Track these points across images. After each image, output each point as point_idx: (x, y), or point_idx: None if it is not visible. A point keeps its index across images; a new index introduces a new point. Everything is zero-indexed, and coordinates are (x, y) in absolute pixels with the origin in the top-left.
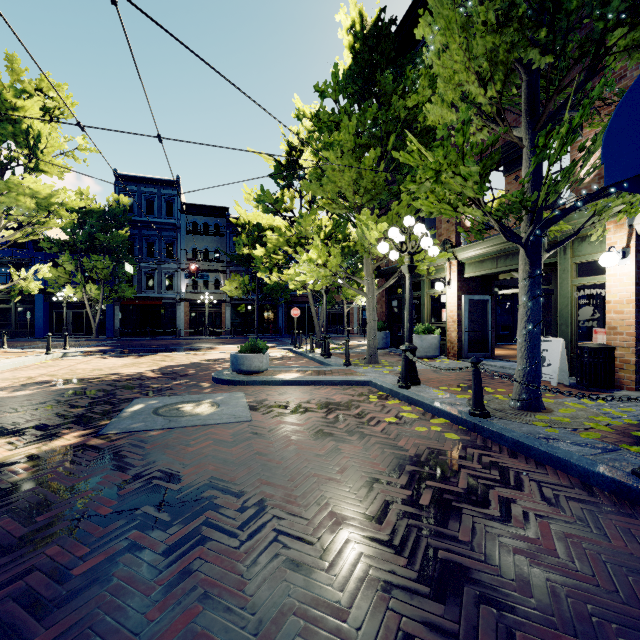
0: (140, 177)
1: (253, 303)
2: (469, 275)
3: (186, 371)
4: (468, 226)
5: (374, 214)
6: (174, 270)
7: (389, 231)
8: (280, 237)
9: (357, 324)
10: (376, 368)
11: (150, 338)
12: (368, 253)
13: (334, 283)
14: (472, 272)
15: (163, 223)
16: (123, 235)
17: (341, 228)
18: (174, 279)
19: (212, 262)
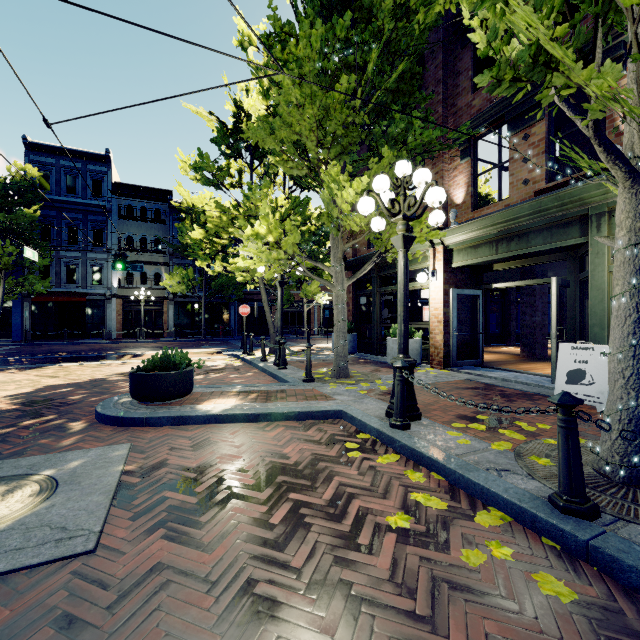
0: (58, 147)
1: (200, 300)
2: (459, 264)
3: (69, 396)
4: (458, 203)
5: (346, 172)
6: (103, 261)
7: (375, 180)
8: (223, 214)
9: (318, 324)
10: (348, 385)
11: (67, 342)
12: (337, 229)
13: (292, 275)
14: (463, 260)
15: (89, 204)
16: (31, 215)
17: (300, 208)
18: (103, 271)
19: (151, 253)
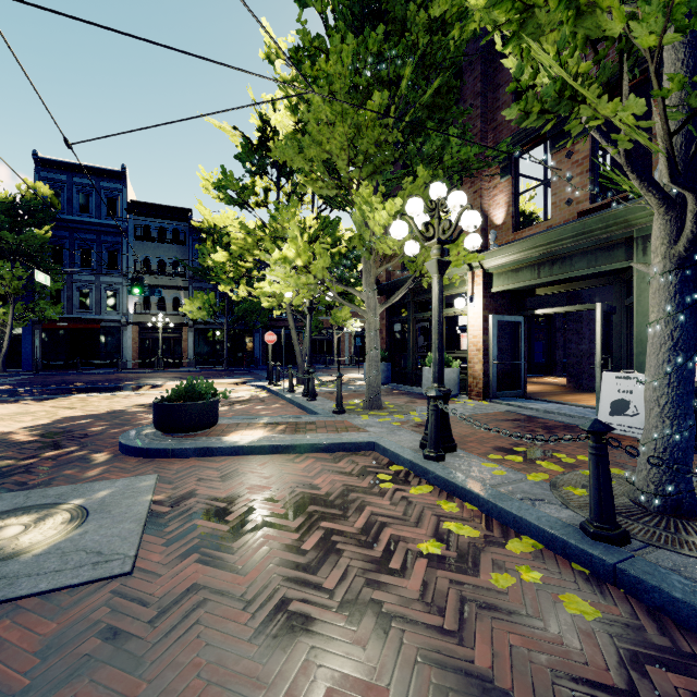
0: (70, 163)
1: (222, 327)
2: (499, 289)
3: (89, 427)
4: (498, 224)
5: (379, 192)
6: (118, 285)
7: (408, 203)
8: (248, 236)
9: (349, 353)
10: (380, 417)
11: (81, 372)
12: (369, 252)
13: (321, 300)
14: (503, 285)
15: (103, 224)
16: (42, 236)
17: (330, 229)
18: (118, 296)
19: (170, 276)
